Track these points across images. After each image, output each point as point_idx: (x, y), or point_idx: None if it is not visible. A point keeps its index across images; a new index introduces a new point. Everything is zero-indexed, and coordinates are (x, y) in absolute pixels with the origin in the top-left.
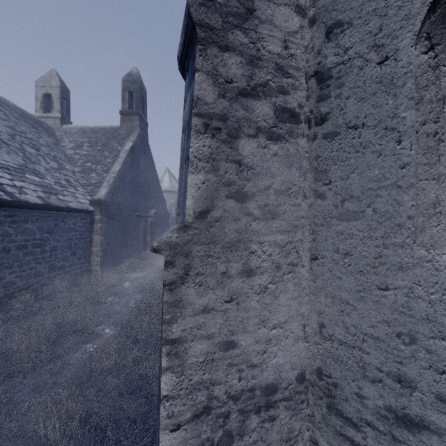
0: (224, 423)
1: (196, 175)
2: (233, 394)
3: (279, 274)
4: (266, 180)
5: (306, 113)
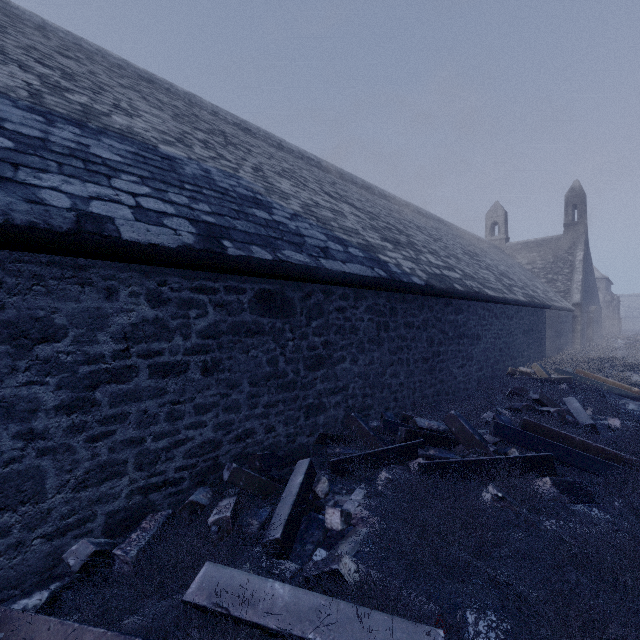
0: None
1: None
2: None
3: None
4: None
5: None
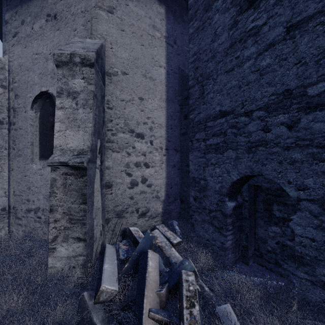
0: None
1: None
2: None
3: None
4: None
5: (7, 121)
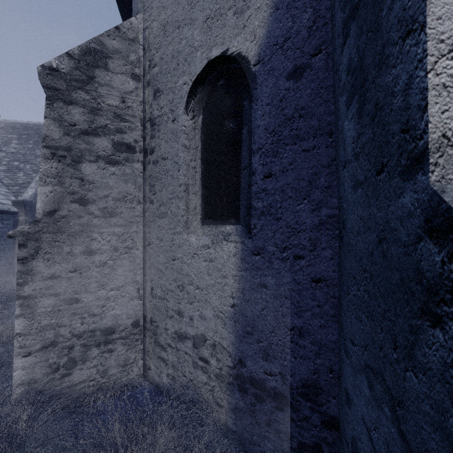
0: (69, 352)
1: (45, 187)
2: (76, 333)
3: (117, 254)
4: (105, 191)
5: (141, 146)
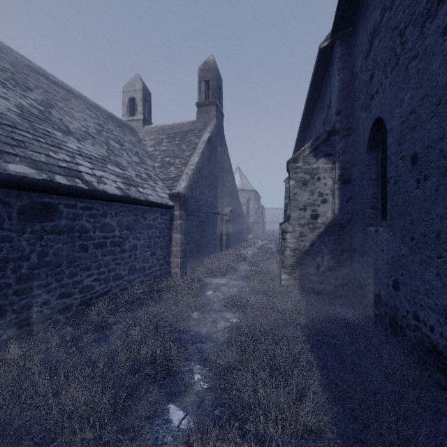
0: None
1: None
2: None
3: None
4: None
5: None
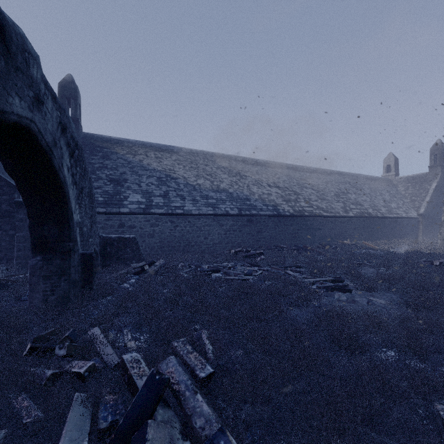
0: None
1: (443, 217)
2: None
3: None
4: None
5: None
